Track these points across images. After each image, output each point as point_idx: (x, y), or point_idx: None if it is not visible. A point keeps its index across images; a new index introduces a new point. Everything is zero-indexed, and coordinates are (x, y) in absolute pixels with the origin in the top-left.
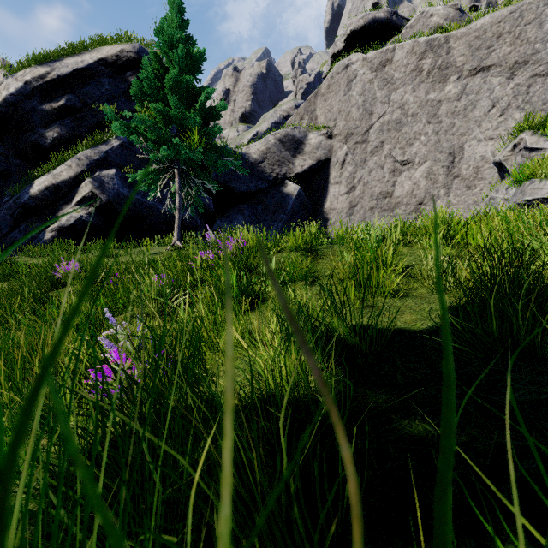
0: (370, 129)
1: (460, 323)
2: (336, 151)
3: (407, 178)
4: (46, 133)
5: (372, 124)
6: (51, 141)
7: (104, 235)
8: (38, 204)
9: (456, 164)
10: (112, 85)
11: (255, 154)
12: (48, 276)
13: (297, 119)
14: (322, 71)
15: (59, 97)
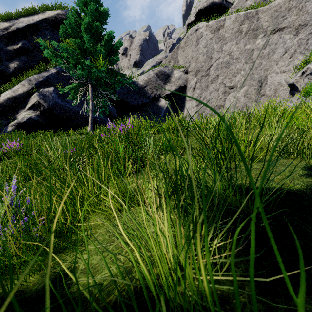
0: (210, 67)
1: None
2: (190, 81)
3: (232, 96)
4: (10, 64)
5: (212, 64)
6: (13, 70)
7: (46, 129)
8: (3, 108)
9: (263, 88)
10: (52, 35)
11: (141, 82)
12: None
13: (167, 62)
14: (181, 37)
15: (18, 42)
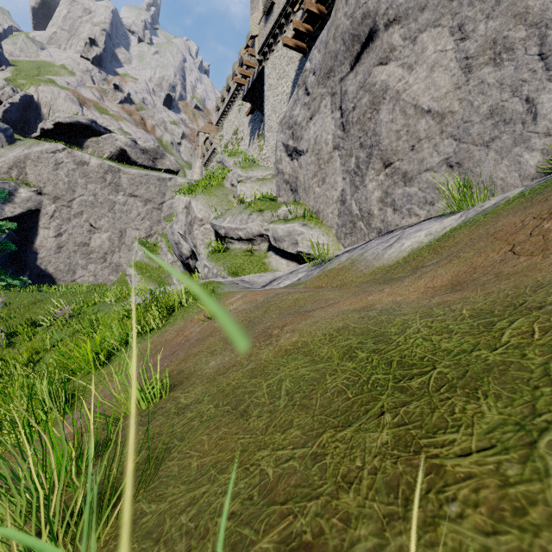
0: (73, 201)
1: None
2: (45, 205)
3: (98, 237)
4: None
5: (75, 198)
6: None
7: None
8: None
9: (124, 238)
10: None
11: None
12: None
13: (5, 167)
14: (30, 94)
15: None
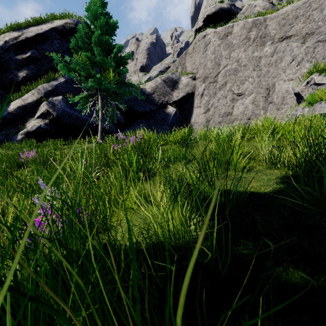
0: (218, 74)
1: (300, 186)
2: (197, 87)
3: (240, 104)
4: (18, 73)
5: (220, 71)
6: (22, 79)
7: (55, 137)
8: (13, 117)
9: (271, 95)
10: (60, 44)
11: (149, 89)
12: (15, 160)
13: (174, 68)
14: (189, 41)
15: (27, 51)
